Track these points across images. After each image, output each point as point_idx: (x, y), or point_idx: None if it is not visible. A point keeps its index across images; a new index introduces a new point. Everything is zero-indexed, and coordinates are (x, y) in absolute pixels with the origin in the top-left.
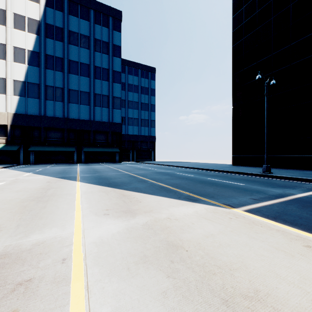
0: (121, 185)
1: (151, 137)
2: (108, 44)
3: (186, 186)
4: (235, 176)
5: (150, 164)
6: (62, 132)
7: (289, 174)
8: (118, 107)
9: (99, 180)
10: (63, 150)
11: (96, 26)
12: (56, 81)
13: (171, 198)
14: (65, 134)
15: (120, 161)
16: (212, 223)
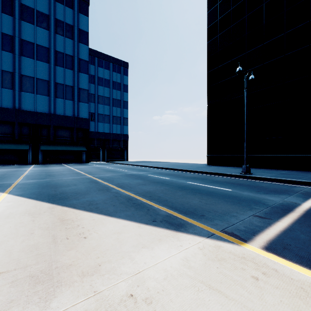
0: (69, 198)
1: (123, 136)
2: (73, 27)
3: (163, 196)
4: (216, 178)
5: (122, 164)
6: (11, 127)
7: (269, 174)
8: (85, 101)
9: (41, 190)
10: (12, 148)
11: (58, 5)
12: (3, 63)
13: (142, 222)
14: (16, 129)
15: (88, 161)
16: (229, 308)
